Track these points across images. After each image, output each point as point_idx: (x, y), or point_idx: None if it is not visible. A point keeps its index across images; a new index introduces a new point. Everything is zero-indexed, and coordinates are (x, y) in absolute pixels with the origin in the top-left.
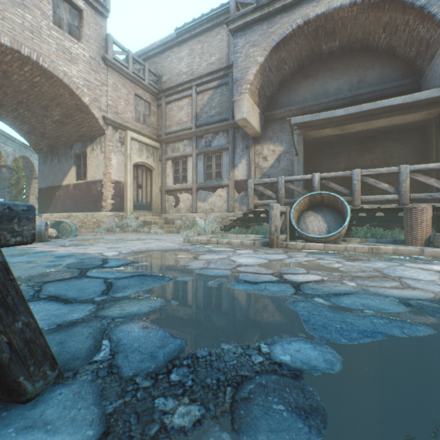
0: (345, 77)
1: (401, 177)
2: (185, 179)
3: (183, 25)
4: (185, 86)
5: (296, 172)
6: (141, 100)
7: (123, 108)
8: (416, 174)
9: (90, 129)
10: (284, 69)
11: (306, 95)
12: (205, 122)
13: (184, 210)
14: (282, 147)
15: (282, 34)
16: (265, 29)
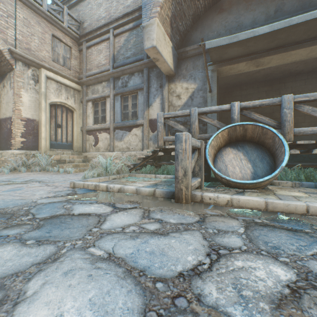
0: (261, 7)
1: None
2: (104, 120)
3: None
4: (103, 29)
5: None
6: (60, 42)
7: (37, 45)
8: None
9: None
10: None
11: (220, 30)
12: (121, 63)
13: (103, 148)
14: (196, 84)
15: None
16: None
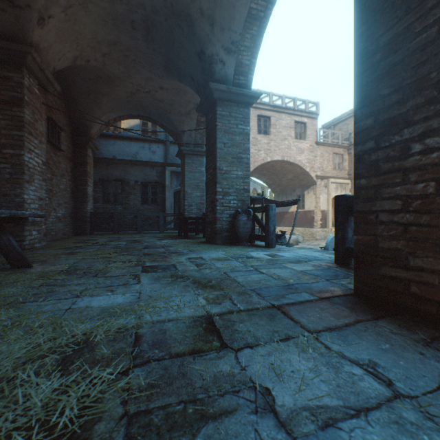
0: None
1: None
2: None
3: None
4: None
5: None
6: (336, 155)
7: (325, 165)
8: None
9: (307, 182)
10: None
11: None
12: None
13: None
14: None
15: None
16: None
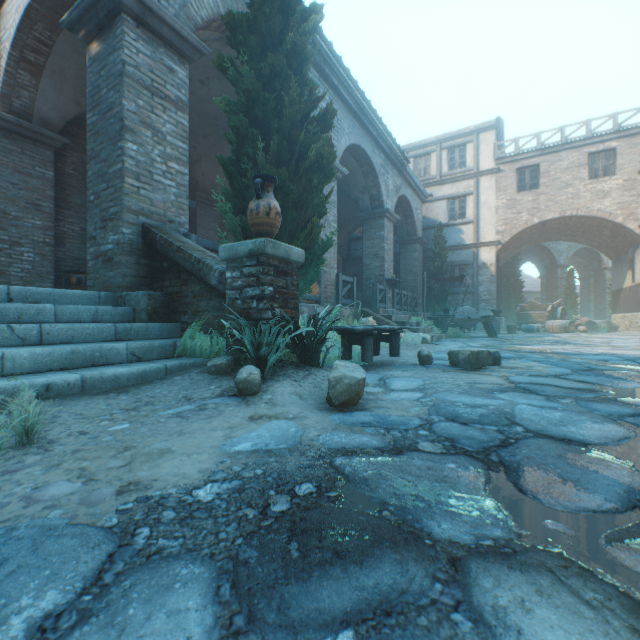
0: None
1: None
2: None
3: None
4: None
5: None
6: None
7: None
8: None
9: (631, 238)
10: None
11: None
12: None
13: None
14: None
15: None
16: None
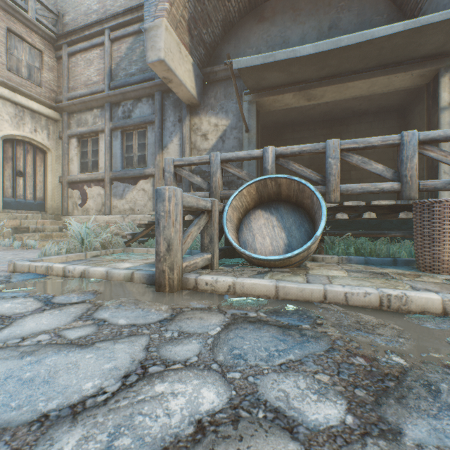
0: (312, 20)
1: (406, 151)
2: (97, 166)
3: None
4: (94, 29)
5: None
6: (23, 41)
7: None
8: (428, 146)
9: None
10: None
11: (260, 46)
12: (122, 83)
13: (94, 210)
14: (228, 120)
15: None
16: None
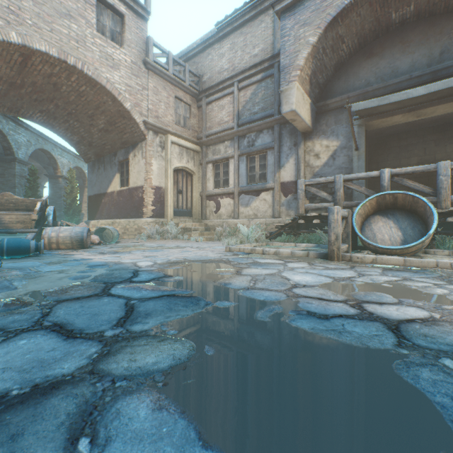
0: (422, 49)
1: None
2: (227, 183)
3: (224, 18)
4: (226, 83)
5: (356, 169)
6: (181, 102)
7: (163, 111)
8: None
9: (132, 135)
10: (342, 48)
11: (368, 78)
12: (247, 120)
13: (225, 215)
14: (338, 141)
15: (340, 5)
16: (318, 4)
